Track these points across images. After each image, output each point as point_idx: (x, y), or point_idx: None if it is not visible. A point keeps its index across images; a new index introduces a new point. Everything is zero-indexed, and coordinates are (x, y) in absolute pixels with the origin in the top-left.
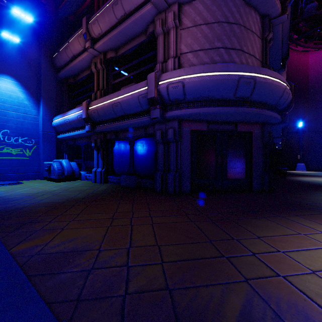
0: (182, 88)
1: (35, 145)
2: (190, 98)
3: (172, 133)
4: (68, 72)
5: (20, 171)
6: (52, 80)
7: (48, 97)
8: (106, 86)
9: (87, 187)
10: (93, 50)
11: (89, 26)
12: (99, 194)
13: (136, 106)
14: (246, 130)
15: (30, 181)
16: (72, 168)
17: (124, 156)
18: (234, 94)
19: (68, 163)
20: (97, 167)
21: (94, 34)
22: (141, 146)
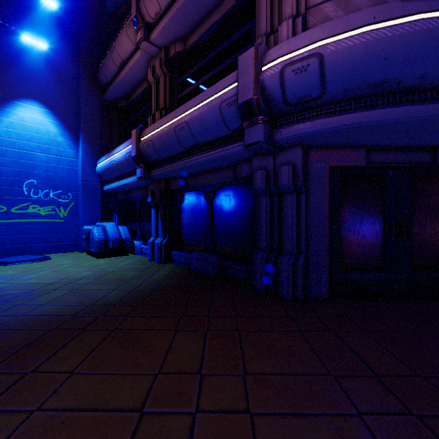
0: (318, 68)
1: (73, 201)
2: (337, 91)
3: (290, 174)
4: (117, 90)
5: (52, 240)
6: (96, 105)
7: (90, 130)
8: (170, 102)
9: (136, 273)
10: (149, 44)
11: (141, 4)
12: (147, 294)
13: (216, 126)
14: None
15: (63, 256)
16: (121, 237)
17: (197, 218)
18: None
19: (114, 228)
20: (156, 235)
21: (149, 17)
22: (225, 201)
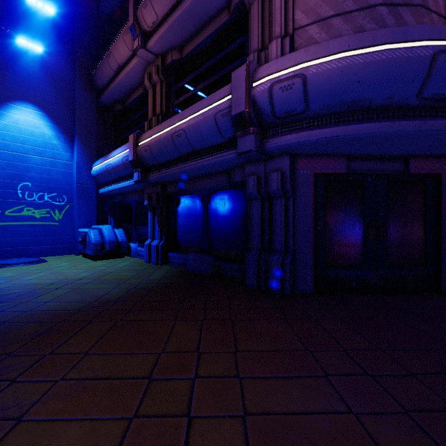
0: (301, 87)
1: (68, 204)
2: (319, 107)
3: (279, 180)
4: (113, 94)
5: (47, 243)
6: (91, 108)
7: (86, 133)
8: (166, 108)
9: (134, 273)
10: (146, 52)
11: (138, 13)
12: (146, 292)
13: (212, 134)
14: (428, 170)
15: (58, 258)
16: (117, 239)
17: (193, 221)
18: (418, 92)
19: (111, 231)
20: (153, 238)
21: (146, 26)
22: (220, 205)
